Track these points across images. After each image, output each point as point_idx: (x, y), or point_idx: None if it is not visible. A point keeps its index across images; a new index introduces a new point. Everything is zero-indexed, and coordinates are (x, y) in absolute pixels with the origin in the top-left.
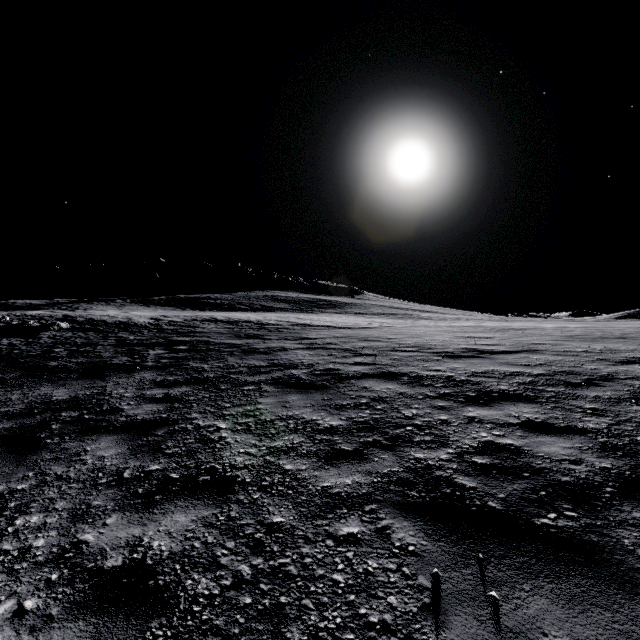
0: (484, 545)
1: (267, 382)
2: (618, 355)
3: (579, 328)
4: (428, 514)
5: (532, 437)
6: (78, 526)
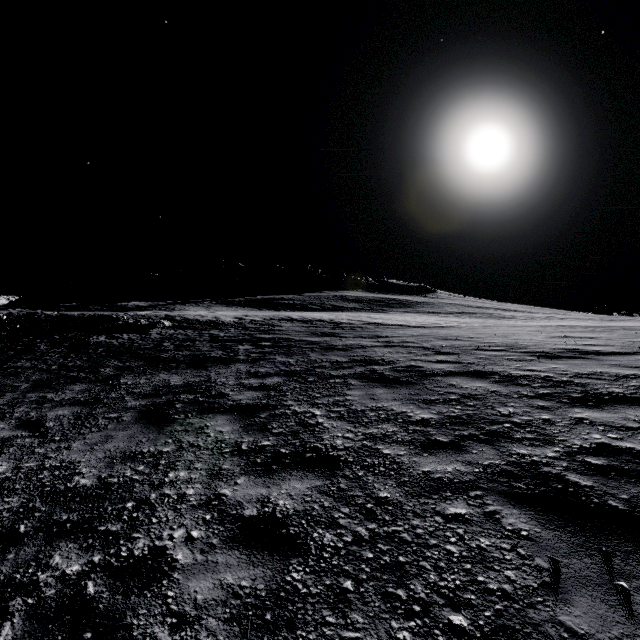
0: (607, 540)
1: (351, 376)
2: None
3: None
4: (539, 505)
5: None
6: (216, 482)
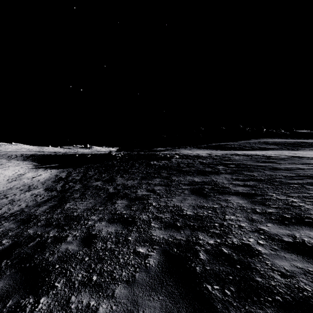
0: None
1: (305, 184)
2: None
3: None
4: None
5: None
6: (254, 223)
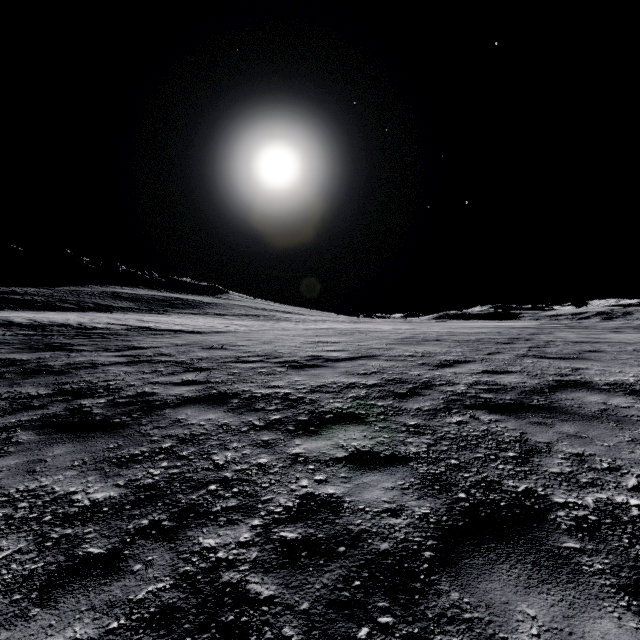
0: None
1: (29, 425)
2: (435, 358)
3: (409, 330)
4: None
5: (356, 478)
6: None
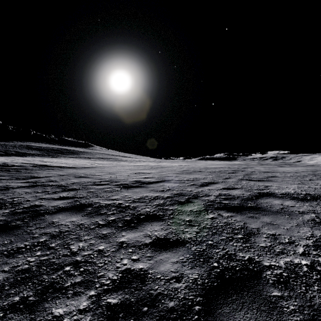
0: None
1: None
2: (199, 181)
3: (186, 166)
4: None
5: (156, 256)
6: None
